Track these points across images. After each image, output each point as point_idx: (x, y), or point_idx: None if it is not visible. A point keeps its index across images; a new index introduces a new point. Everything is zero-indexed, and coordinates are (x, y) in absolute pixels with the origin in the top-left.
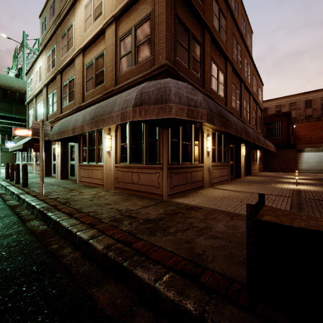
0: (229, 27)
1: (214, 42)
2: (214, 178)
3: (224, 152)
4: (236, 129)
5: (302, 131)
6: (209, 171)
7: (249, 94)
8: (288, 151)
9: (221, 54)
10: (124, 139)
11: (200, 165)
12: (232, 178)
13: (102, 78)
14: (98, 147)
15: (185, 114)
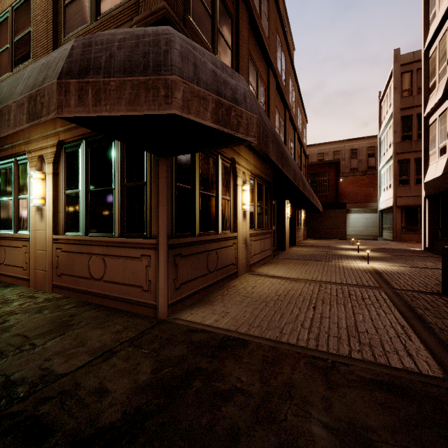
0: (272, 16)
1: (253, 25)
2: (253, 255)
3: (265, 212)
4: (294, 173)
5: (347, 187)
6: (246, 245)
7: (293, 129)
8: (337, 212)
9: (263, 53)
10: (74, 181)
11: (232, 236)
12: (275, 252)
13: (27, 50)
14: (18, 198)
15: (211, 113)
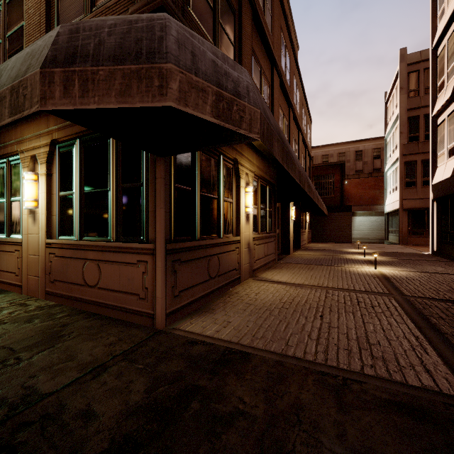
0: (276, 13)
1: (256, 21)
2: (257, 260)
3: (269, 215)
4: (299, 174)
5: (353, 189)
6: (249, 249)
7: (298, 130)
8: (343, 215)
9: (266, 50)
10: (68, 182)
11: (235, 240)
12: (279, 256)
13: (20, 45)
14: (10, 200)
15: (211, 106)
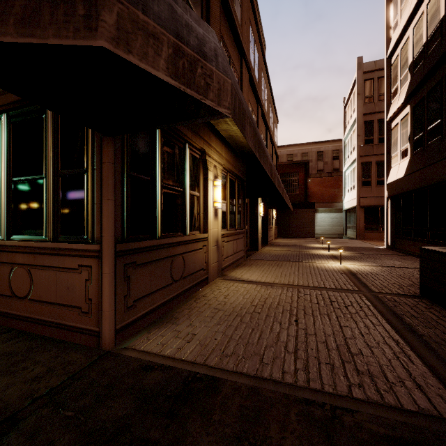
0: (245, 4)
1: (225, 6)
2: (226, 258)
3: (238, 211)
4: (270, 167)
5: (315, 187)
6: (218, 247)
7: (265, 127)
8: (307, 211)
9: (235, 40)
10: None
11: (202, 237)
12: (248, 252)
13: None
14: None
15: (166, 61)
